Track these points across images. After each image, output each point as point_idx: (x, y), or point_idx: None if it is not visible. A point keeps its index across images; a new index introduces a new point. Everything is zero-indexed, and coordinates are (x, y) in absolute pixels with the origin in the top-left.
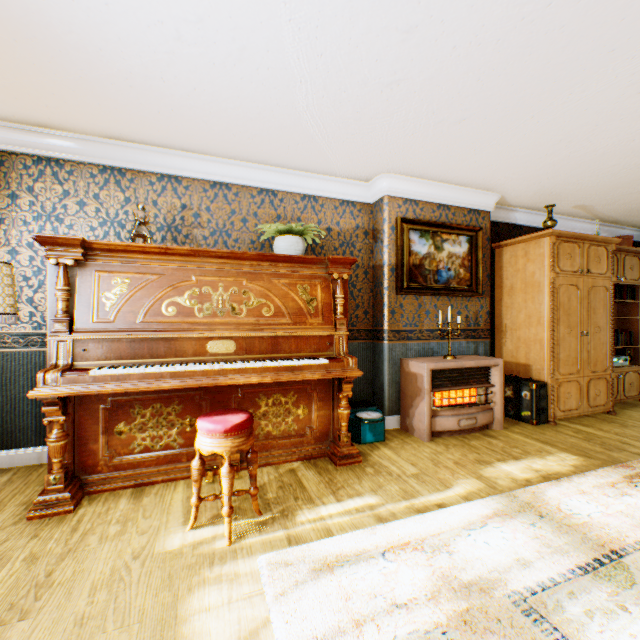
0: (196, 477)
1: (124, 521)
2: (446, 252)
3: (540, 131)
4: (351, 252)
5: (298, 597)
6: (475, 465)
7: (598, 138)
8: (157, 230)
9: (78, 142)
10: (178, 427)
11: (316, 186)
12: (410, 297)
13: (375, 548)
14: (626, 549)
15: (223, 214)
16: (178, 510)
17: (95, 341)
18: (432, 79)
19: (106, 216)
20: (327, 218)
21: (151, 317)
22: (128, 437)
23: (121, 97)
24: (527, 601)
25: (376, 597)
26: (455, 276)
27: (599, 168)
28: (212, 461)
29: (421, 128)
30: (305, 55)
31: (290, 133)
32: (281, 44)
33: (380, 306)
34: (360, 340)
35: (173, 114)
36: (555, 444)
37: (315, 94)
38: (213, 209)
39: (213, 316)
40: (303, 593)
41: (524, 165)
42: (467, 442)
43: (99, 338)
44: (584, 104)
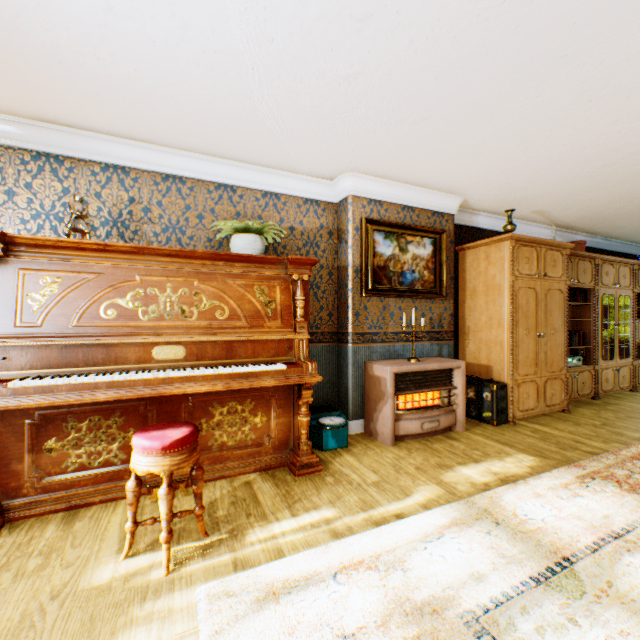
0: (131, 500)
1: (48, 552)
2: (411, 254)
3: (499, 135)
4: (315, 252)
5: (236, 635)
6: (436, 470)
7: (553, 145)
8: (101, 225)
9: (5, 124)
10: (120, 441)
11: (278, 183)
12: (375, 299)
13: (327, 569)
14: (577, 555)
15: (177, 209)
16: (114, 535)
17: (18, 348)
18: (391, 74)
19: (40, 208)
20: (290, 217)
21: (87, 321)
22: (60, 454)
23: (50, 74)
24: (480, 620)
25: (323, 628)
26: (419, 278)
27: (554, 175)
28: (159, 477)
29: (382, 126)
30: (255, 39)
31: (246, 125)
32: (227, 25)
33: (344, 308)
34: (324, 343)
35: (114, 97)
36: (514, 445)
37: (270, 83)
38: (165, 204)
39: (160, 319)
40: (242, 629)
41: (485, 169)
42: (430, 445)
43: (23, 345)
44: (539, 109)
